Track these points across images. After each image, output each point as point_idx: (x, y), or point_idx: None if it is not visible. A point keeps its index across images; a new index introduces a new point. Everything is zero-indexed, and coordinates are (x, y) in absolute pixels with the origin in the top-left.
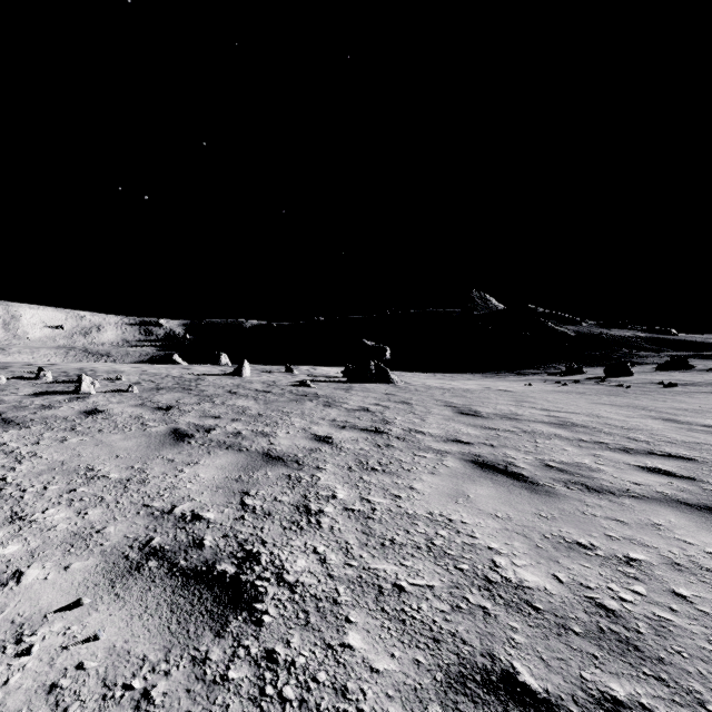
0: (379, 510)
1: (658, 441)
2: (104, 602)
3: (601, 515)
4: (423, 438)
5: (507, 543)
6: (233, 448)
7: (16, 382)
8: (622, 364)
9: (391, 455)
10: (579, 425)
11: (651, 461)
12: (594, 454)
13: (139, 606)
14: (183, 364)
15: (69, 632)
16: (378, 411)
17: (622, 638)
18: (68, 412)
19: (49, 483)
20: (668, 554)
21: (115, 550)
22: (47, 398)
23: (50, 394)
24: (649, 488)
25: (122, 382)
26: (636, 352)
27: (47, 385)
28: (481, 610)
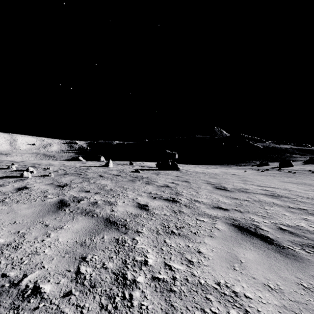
0: (179, 279)
1: None
2: None
3: None
4: (199, 206)
5: None
6: (88, 215)
7: None
8: (288, 161)
9: (182, 220)
10: (282, 196)
11: None
12: (304, 218)
13: None
14: (83, 161)
15: None
16: (173, 186)
17: None
18: (9, 188)
19: None
20: None
21: None
22: (4, 180)
23: (8, 177)
24: None
25: (49, 170)
26: (292, 155)
27: (10, 172)
28: None
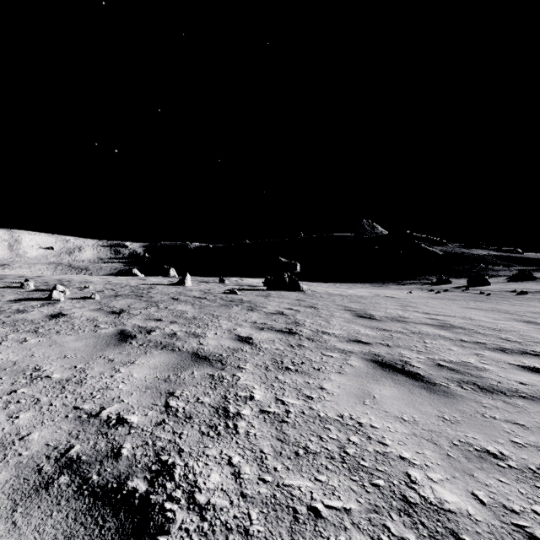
0: (293, 412)
1: (527, 341)
2: None
3: (500, 418)
4: (329, 339)
5: (418, 451)
6: (167, 348)
7: (4, 290)
8: (481, 276)
9: (302, 355)
10: (457, 327)
11: (528, 360)
12: (477, 354)
13: None
14: (140, 276)
15: None
16: (291, 314)
17: None
18: (36, 315)
19: None
20: None
21: (31, 461)
22: (23, 304)
23: (27, 300)
24: (535, 388)
25: (89, 290)
26: (491, 266)
27: (28, 293)
28: None
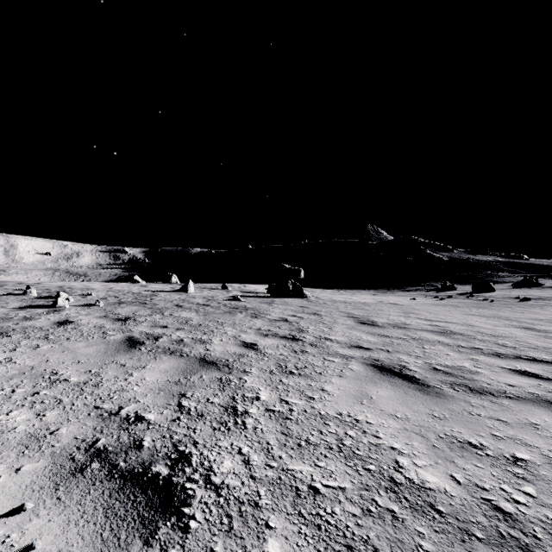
0: (296, 410)
1: (522, 346)
2: (45, 506)
3: (485, 415)
4: (331, 345)
5: (408, 443)
6: (175, 354)
7: (7, 297)
8: (486, 282)
9: (305, 360)
10: (456, 333)
11: (520, 364)
12: (472, 358)
13: (77, 511)
14: (142, 282)
15: (8, 540)
16: (295, 321)
17: (522, 544)
18: (44, 322)
19: (17, 386)
20: (548, 454)
21: (64, 451)
22: (29, 311)
23: (33, 307)
24: (522, 390)
25: (92, 297)
26: (496, 273)
27: (31, 300)
28: (389, 513)
